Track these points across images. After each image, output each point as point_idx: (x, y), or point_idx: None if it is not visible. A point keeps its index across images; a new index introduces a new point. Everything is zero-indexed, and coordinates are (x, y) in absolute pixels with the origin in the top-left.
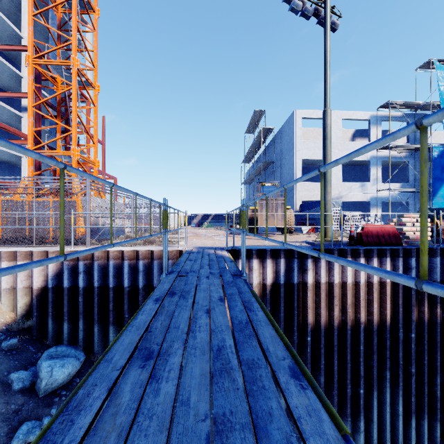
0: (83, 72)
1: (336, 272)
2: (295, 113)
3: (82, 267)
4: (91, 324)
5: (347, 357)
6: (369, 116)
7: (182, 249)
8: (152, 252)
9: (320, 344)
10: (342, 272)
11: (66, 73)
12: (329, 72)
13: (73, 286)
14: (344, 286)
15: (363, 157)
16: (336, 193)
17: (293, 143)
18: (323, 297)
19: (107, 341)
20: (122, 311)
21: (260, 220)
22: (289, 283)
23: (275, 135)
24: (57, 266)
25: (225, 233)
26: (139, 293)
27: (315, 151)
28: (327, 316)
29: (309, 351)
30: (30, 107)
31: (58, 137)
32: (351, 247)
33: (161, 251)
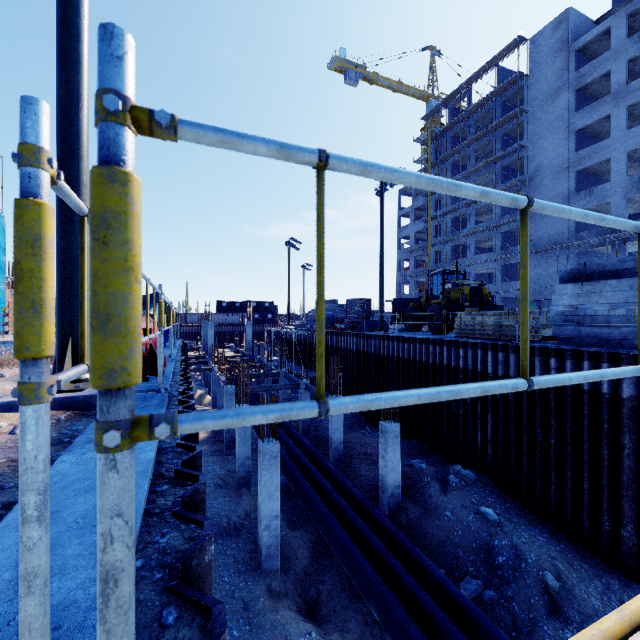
0: None
1: None
2: None
3: None
4: None
5: None
6: None
7: None
8: None
9: None
10: None
11: None
12: None
13: None
14: None
15: None
16: None
17: None
18: None
19: None
20: None
21: None
22: None
23: None
24: None
25: None
26: None
27: None
28: None
29: None
30: None
31: None
32: (167, 382)
33: None
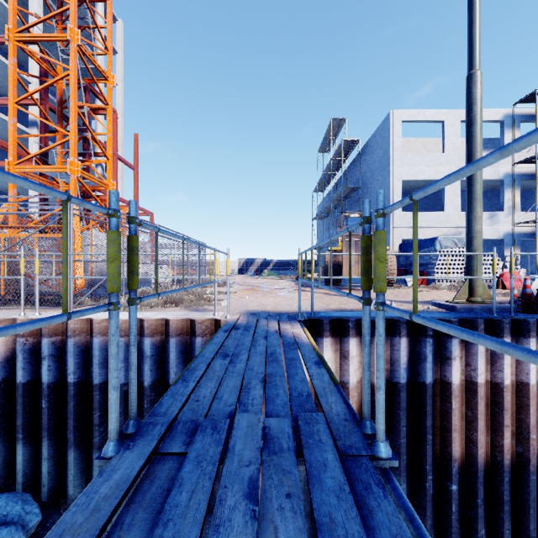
0: (88, 53)
1: (506, 363)
2: (391, 115)
3: (48, 348)
4: (64, 446)
5: (529, 525)
6: (502, 116)
7: (221, 317)
8: (168, 322)
9: (476, 498)
10: (517, 363)
11: (64, 55)
12: (479, 6)
13: (33, 379)
14: (521, 389)
15: (492, 175)
16: (453, 228)
17: (389, 157)
18: (482, 410)
19: (90, 477)
20: None
21: (346, 267)
22: (416, 382)
23: (361, 150)
24: (7, 344)
25: (293, 285)
26: (145, 395)
27: (421, 168)
28: (487, 444)
29: (455, 510)
30: (12, 104)
31: (50, 146)
32: (531, 315)
33: (184, 321)
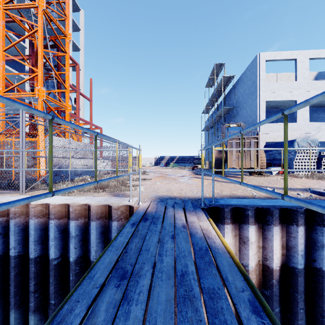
0: (52, 17)
1: None
2: (258, 56)
3: None
4: (8, 306)
5: None
6: None
7: (134, 202)
8: (89, 208)
9: None
10: None
11: (36, 19)
12: None
13: None
14: None
15: None
16: (303, 134)
17: (257, 85)
18: None
19: None
20: (48, 292)
21: (229, 161)
22: (311, 267)
23: (235, 83)
24: None
25: (190, 173)
26: (70, 269)
27: (280, 92)
28: None
29: None
30: (1, 52)
31: (26, 79)
32: None
33: (103, 206)
